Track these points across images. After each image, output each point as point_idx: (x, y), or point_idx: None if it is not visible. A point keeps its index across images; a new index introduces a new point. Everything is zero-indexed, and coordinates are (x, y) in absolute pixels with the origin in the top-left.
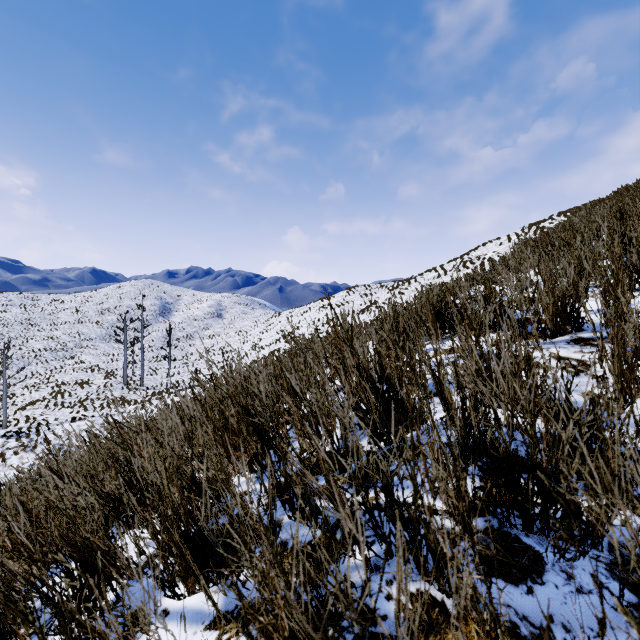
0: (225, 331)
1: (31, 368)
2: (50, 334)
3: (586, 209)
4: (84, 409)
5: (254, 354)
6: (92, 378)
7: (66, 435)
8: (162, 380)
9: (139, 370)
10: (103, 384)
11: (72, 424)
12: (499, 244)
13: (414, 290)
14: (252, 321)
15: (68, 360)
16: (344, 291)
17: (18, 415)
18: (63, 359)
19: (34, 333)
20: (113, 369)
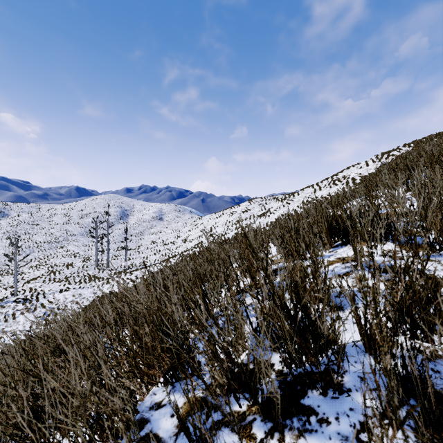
0: (164, 229)
1: (34, 254)
2: (47, 231)
3: (426, 141)
4: (68, 283)
5: (184, 246)
6: (74, 261)
7: (56, 301)
8: (121, 263)
9: (106, 256)
10: (82, 266)
11: (60, 294)
12: (359, 167)
13: (297, 201)
14: (183, 222)
15: (59, 249)
16: (247, 202)
17: (25, 287)
18: (56, 248)
19: (37, 231)
20: (89, 255)
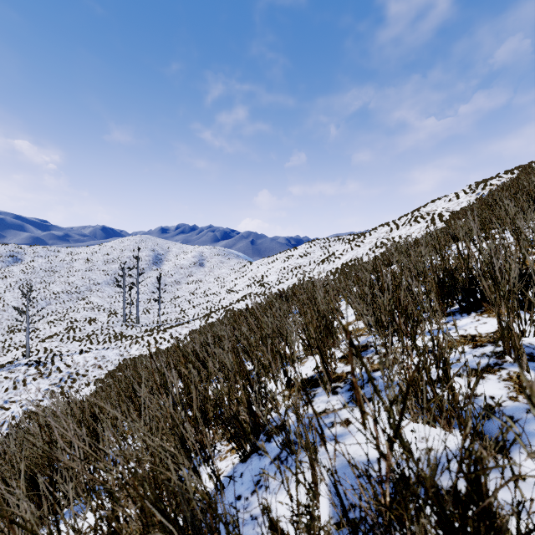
0: (206, 277)
1: (52, 307)
2: (67, 280)
3: None
4: (90, 343)
5: (229, 297)
6: (98, 316)
7: (74, 365)
8: (154, 318)
9: (136, 310)
10: (106, 321)
11: (80, 356)
12: (448, 201)
13: (369, 243)
14: (228, 269)
15: (80, 301)
16: (306, 244)
17: (39, 346)
18: (76, 300)
19: (55, 279)
20: (115, 309)
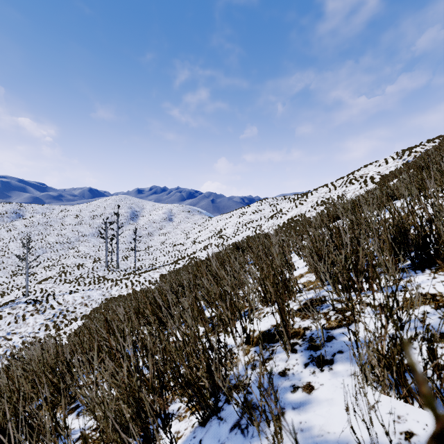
0: (174, 230)
1: (47, 255)
2: (60, 232)
3: None
4: (78, 284)
5: (193, 247)
6: (85, 262)
7: (65, 303)
8: (131, 264)
9: (116, 257)
10: (92, 267)
11: (69, 295)
12: (378, 165)
13: (311, 201)
14: (192, 223)
15: (71, 250)
16: (257, 202)
17: (36, 287)
18: (67, 249)
19: (50, 231)
20: (99, 256)
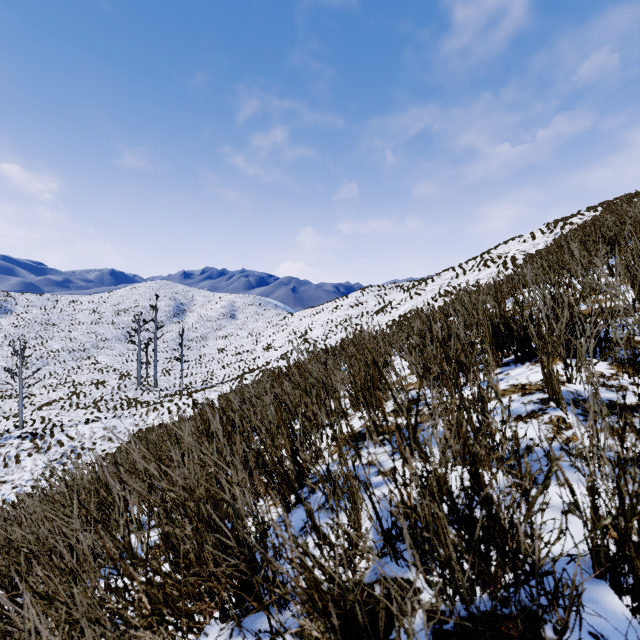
0: (238, 332)
1: (49, 368)
2: (68, 335)
3: (621, 203)
4: (98, 410)
5: (266, 355)
6: (107, 378)
7: (79, 437)
8: (175, 381)
9: (153, 371)
10: (117, 385)
11: (85, 426)
12: (522, 242)
13: (431, 290)
14: (265, 322)
15: (85, 360)
16: (358, 291)
17: (35, 415)
18: (80, 359)
19: (53, 334)
20: (128, 370)
